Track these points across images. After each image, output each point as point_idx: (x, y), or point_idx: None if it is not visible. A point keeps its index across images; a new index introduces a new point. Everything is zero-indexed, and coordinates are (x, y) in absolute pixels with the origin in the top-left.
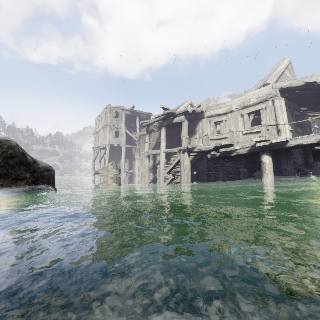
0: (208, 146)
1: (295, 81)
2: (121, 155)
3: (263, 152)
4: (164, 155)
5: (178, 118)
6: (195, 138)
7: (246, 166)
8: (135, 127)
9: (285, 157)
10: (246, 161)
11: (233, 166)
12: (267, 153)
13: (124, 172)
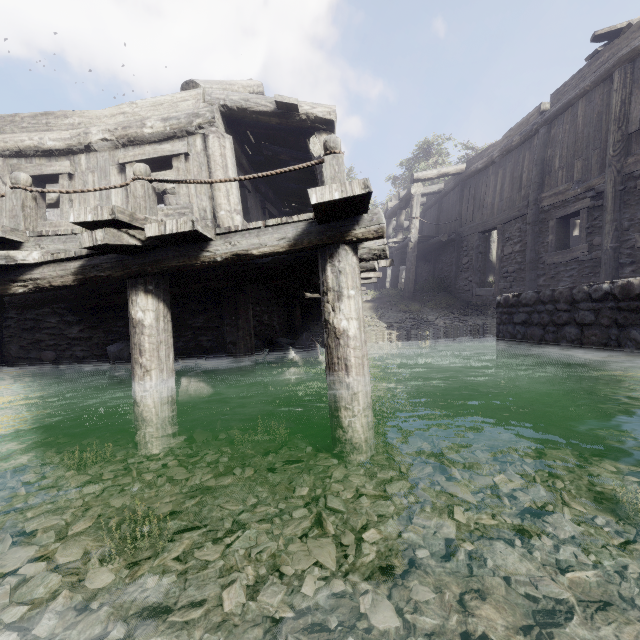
0: None
1: (255, 96)
2: None
3: (134, 282)
4: None
5: None
6: None
7: None
8: None
9: (232, 306)
10: None
11: (91, 336)
12: (149, 284)
13: None
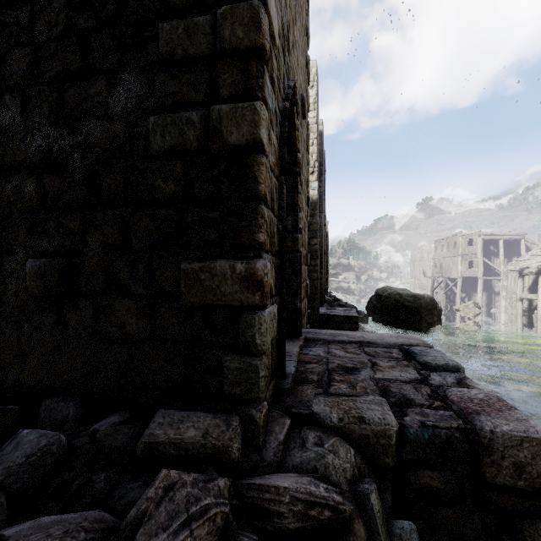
0: None
1: None
2: (475, 287)
3: None
4: None
5: None
6: None
7: None
8: (495, 250)
9: None
10: None
11: None
12: None
13: (484, 310)
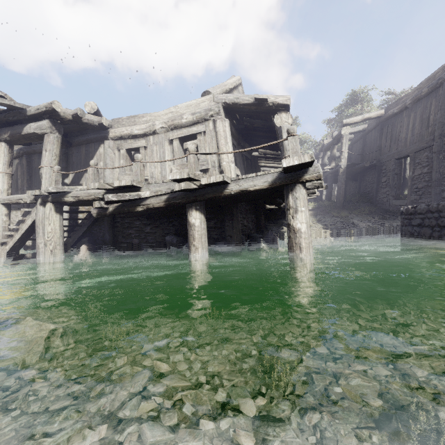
0: (94, 189)
1: (242, 95)
2: None
3: (191, 204)
4: (2, 210)
5: (34, 124)
6: (71, 172)
7: (177, 232)
8: None
9: (229, 215)
10: (177, 222)
11: (156, 231)
12: (197, 206)
13: None
